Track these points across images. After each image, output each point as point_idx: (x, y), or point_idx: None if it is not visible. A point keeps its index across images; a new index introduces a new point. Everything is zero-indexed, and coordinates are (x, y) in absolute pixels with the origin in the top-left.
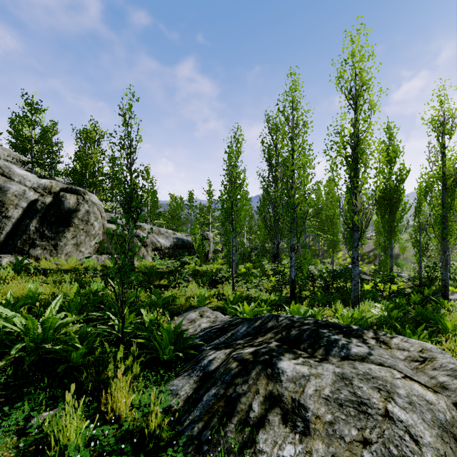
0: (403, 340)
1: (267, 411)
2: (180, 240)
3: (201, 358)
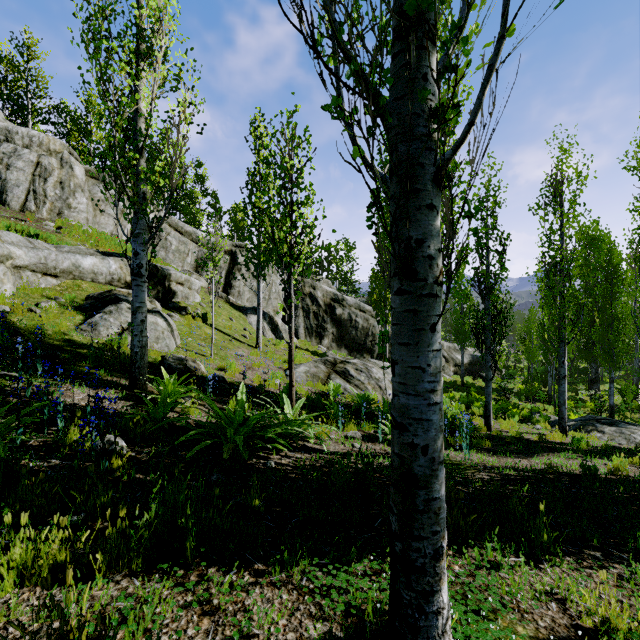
0: None
1: (592, 430)
2: (474, 357)
3: None
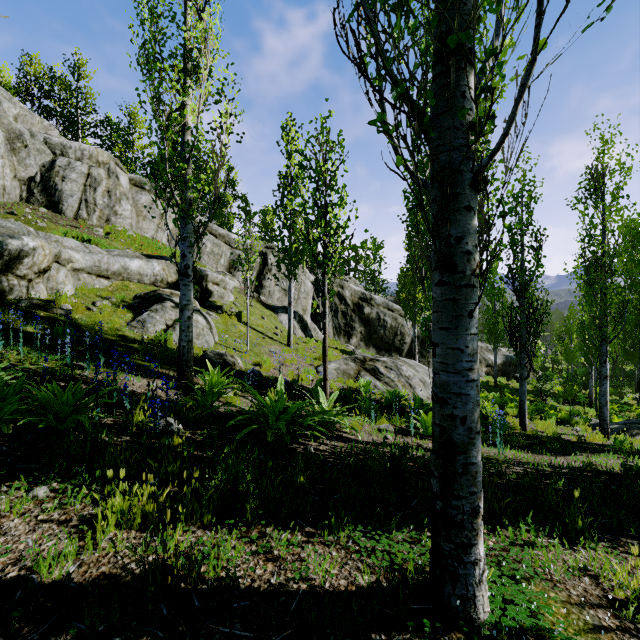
0: None
1: (637, 434)
2: (508, 357)
3: None
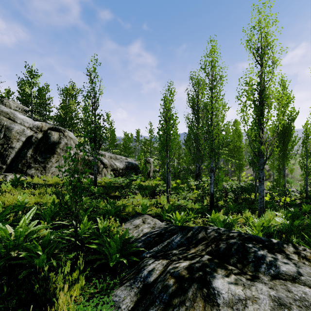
0: None
1: None
2: (130, 164)
3: (142, 266)
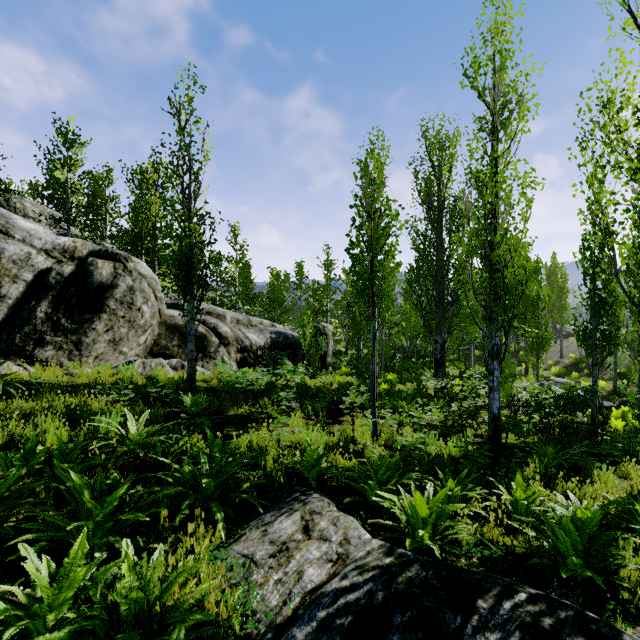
0: None
1: None
2: (281, 336)
3: None
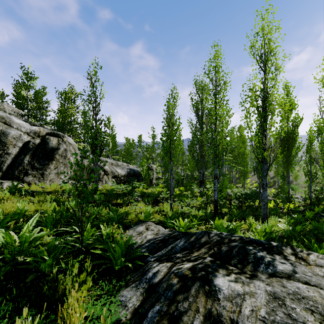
0: (319, 257)
1: None
2: (132, 170)
3: (147, 269)
